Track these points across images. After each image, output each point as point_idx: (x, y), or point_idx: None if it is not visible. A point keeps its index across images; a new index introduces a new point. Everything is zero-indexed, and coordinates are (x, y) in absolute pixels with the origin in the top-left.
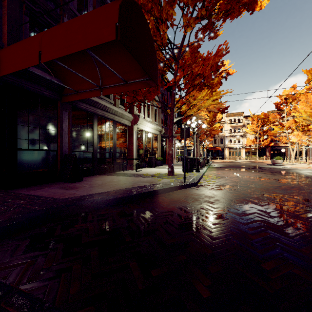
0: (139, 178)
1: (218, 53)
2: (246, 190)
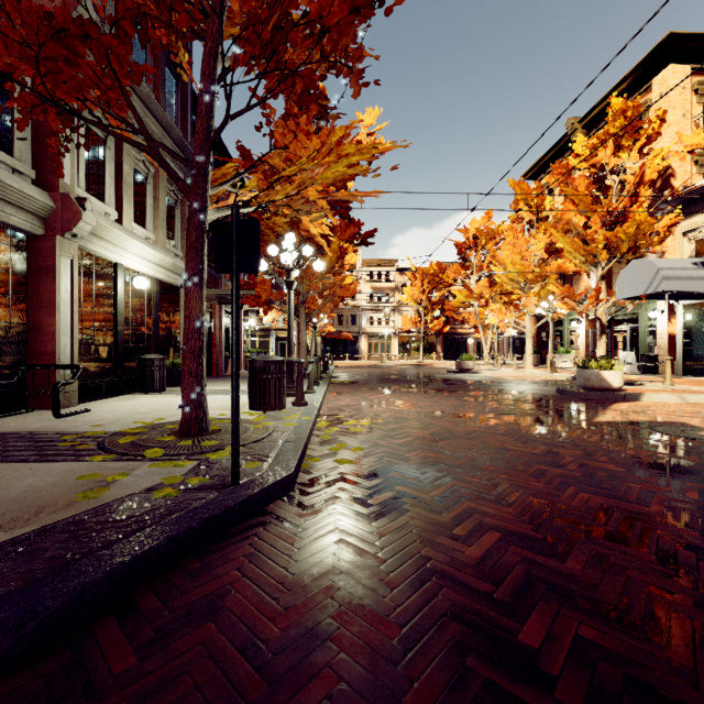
0: (8, 468)
1: None
2: (493, 498)
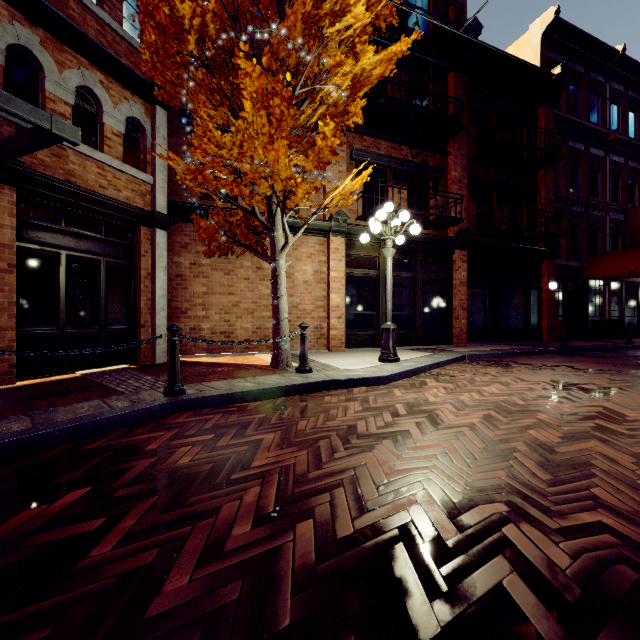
0: None
1: None
2: None
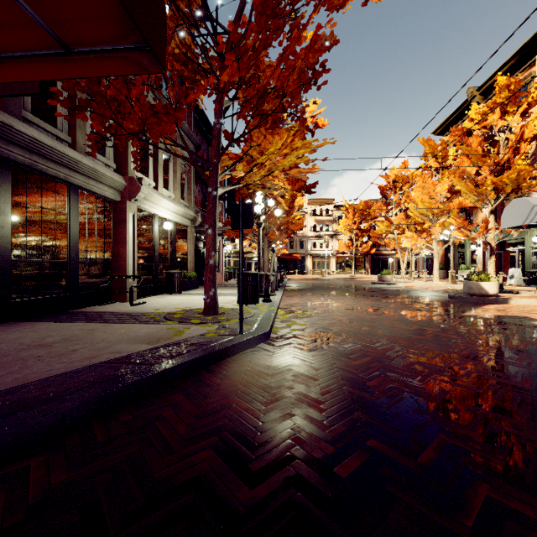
0: (130, 326)
1: (314, 46)
2: (375, 346)
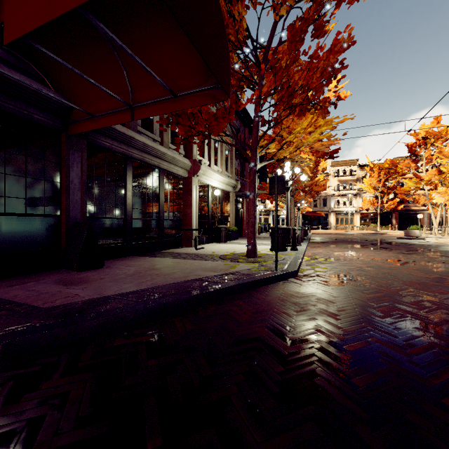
0: (200, 261)
1: (334, 48)
2: (388, 287)
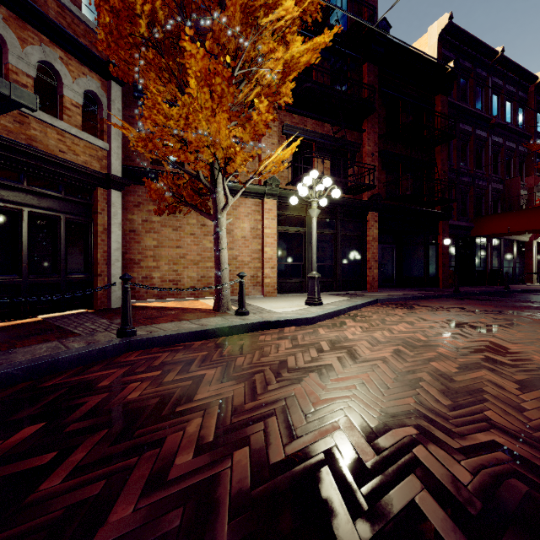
0: None
1: None
2: None
